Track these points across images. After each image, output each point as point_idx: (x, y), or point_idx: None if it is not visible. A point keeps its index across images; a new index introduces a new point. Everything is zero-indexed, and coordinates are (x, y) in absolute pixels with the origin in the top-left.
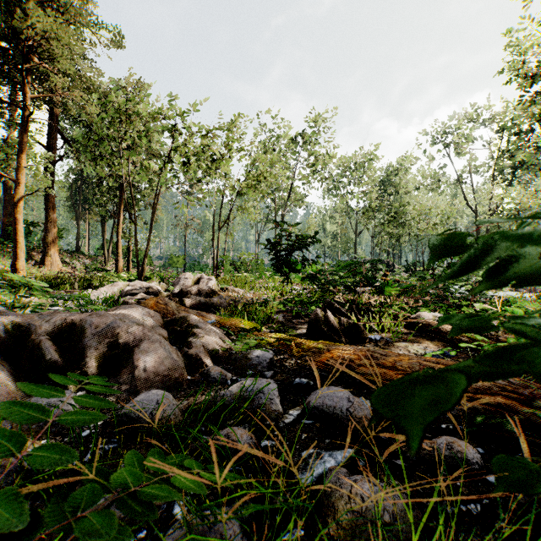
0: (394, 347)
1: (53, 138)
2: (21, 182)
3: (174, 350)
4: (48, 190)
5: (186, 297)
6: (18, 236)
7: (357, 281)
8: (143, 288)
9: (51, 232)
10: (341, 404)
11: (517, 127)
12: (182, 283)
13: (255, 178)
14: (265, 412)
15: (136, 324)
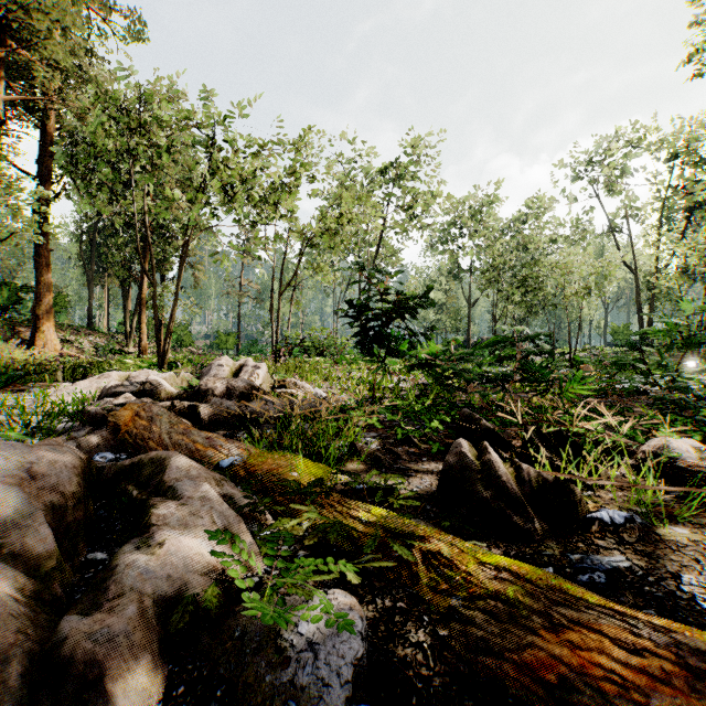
0: (670, 550)
1: (48, 166)
2: None
3: (16, 635)
4: (36, 238)
5: (205, 401)
6: None
7: (510, 373)
8: (135, 384)
9: (44, 300)
10: None
11: (695, 154)
12: (213, 373)
13: (332, 219)
14: None
15: None
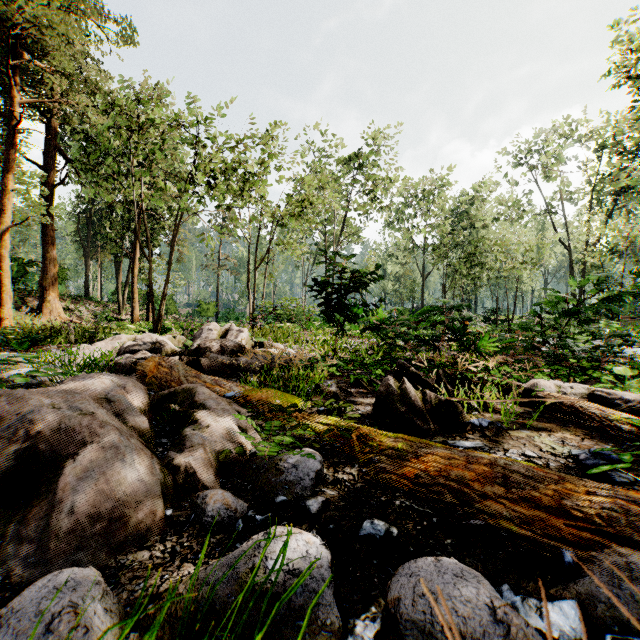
0: (512, 440)
1: (53, 157)
2: (7, 208)
3: (150, 456)
4: (45, 220)
5: (204, 356)
6: (3, 276)
7: (439, 335)
8: (147, 343)
9: (50, 273)
10: (477, 627)
11: (620, 145)
12: (204, 336)
13: (301, 205)
14: (303, 635)
15: (79, 412)
